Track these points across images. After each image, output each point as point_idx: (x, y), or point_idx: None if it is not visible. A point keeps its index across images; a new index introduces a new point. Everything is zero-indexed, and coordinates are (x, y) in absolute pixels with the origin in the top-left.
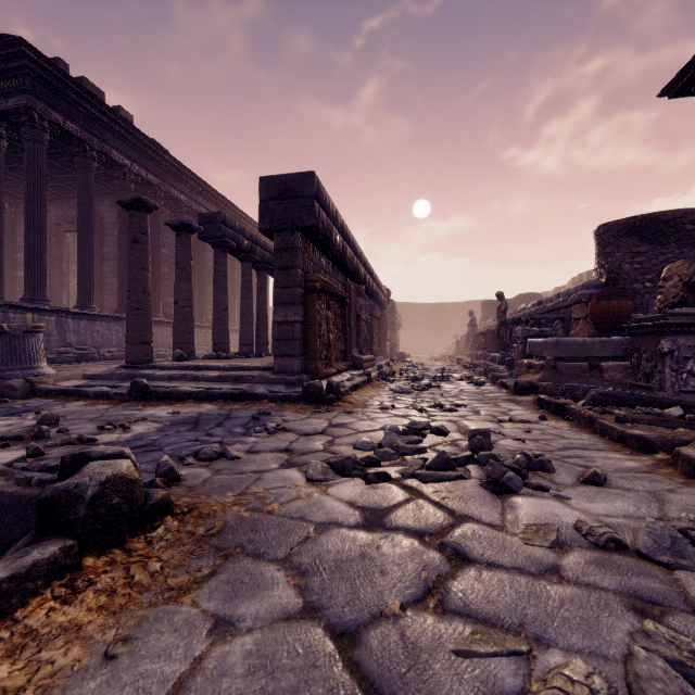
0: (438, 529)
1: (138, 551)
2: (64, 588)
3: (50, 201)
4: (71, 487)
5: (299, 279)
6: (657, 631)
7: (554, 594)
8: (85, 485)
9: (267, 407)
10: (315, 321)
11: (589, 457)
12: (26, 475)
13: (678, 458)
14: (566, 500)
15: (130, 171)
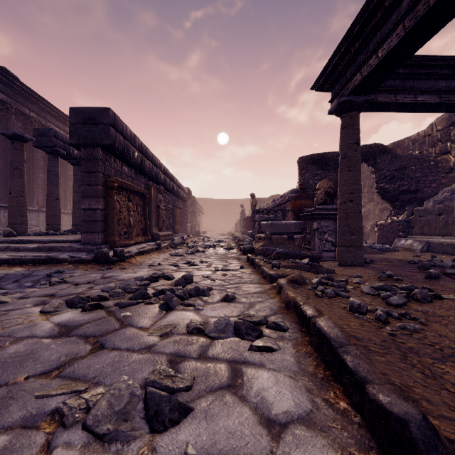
0: (104, 333)
1: None
2: None
3: None
4: None
5: (100, 180)
6: (159, 368)
7: (134, 359)
8: None
9: (65, 268)
10: (113, 209)
11: (240, 287)
12: None
13: (277, 285)
14: (201, 310)
15: None
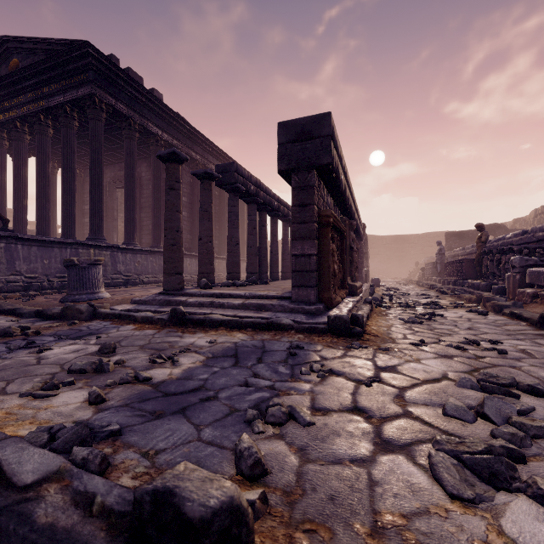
0: None
1: None
2: None
3: (106, 166)
4: None
5: (315, 215)
6: None
7: None
8: None
9: (296, 339)
10: (328, 254)
11: None
12: (86, 485)
13: None
14: None
15: (161, 138)
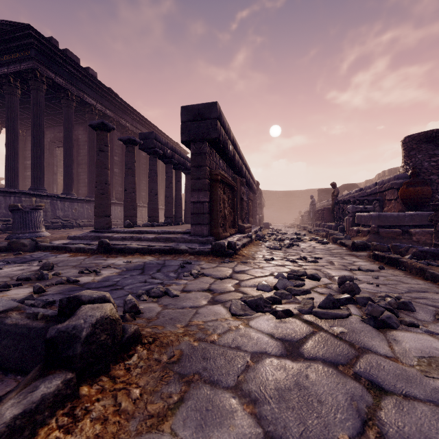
0: (346, 359)
1: (120, 377)
2: (66, 416)
3: (46, 128)
4: (69, 328)
5: (207, 173)
6: None
7: None
8: (80, 327)
9: (188, 259)
10: (217, 202)
11: (433, 299)
12: (34, 310)
13: None
14: (435, 334)
15: (95, 108)
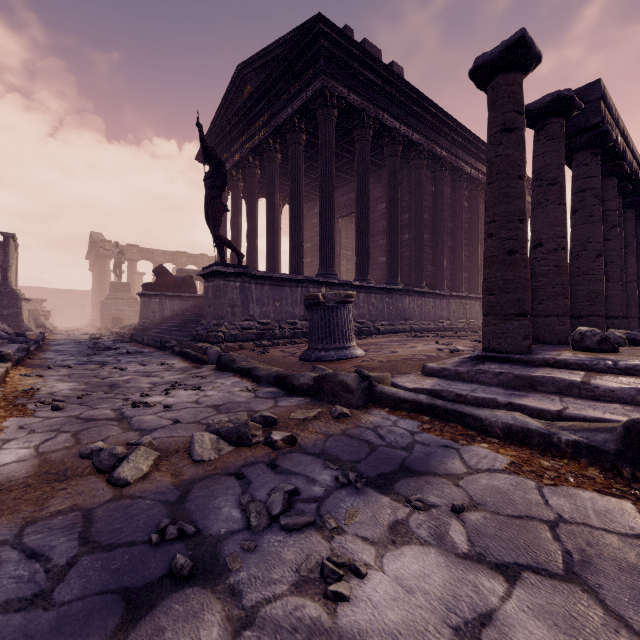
0: None
1: None
2: None
3: None
4: None
5: None
6: None
7: None
8: None
9: None
10: None
11: None
12: None
13: None
14: None
15: (398, 133)
